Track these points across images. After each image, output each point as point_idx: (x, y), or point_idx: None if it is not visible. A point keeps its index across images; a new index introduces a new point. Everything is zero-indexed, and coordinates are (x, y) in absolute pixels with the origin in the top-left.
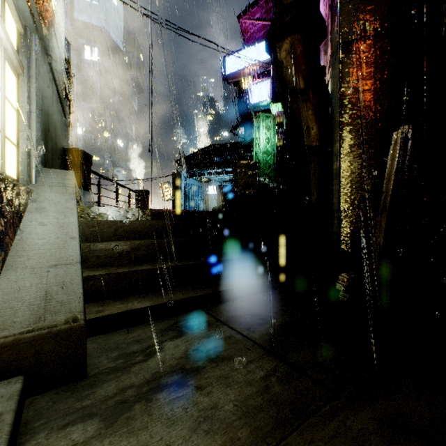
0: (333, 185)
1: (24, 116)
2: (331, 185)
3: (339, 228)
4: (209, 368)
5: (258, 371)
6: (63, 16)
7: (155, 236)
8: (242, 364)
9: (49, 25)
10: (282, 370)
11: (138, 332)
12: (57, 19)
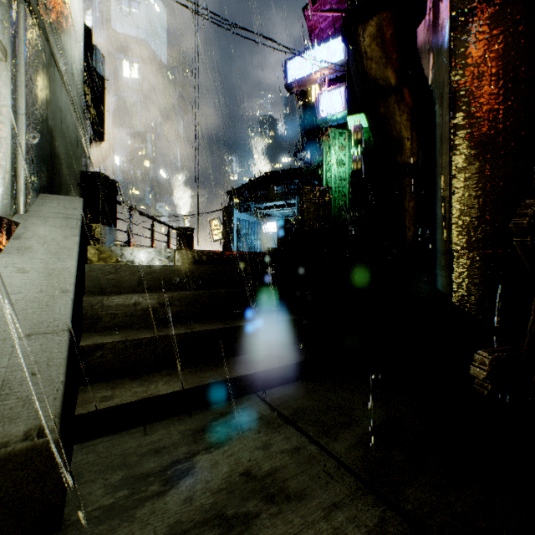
0: (438, 215)
1: (6, 119)
2: (434, 215)
3: (450, 276)
4: (265, 519)
5: (351, 529)
6: (81, 4)
7: (194, 286)
8: (321, 510)
9: (54, 4)
10: (394, 530)
11: (159, 434)
12: (73, 8)
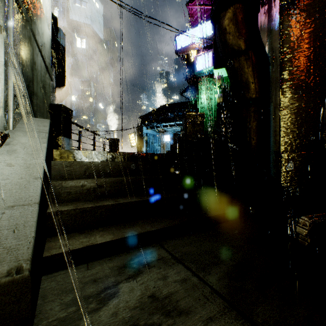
0: (271, 130)
1: (1, 69)
2: (269, 130)
3: (280, 168)
4: None
5: None
6: (50, 0)
7: (119, 174)
8: (201, 322)
9: None
10: None
11: (96, 269)
12: (44, 2)
